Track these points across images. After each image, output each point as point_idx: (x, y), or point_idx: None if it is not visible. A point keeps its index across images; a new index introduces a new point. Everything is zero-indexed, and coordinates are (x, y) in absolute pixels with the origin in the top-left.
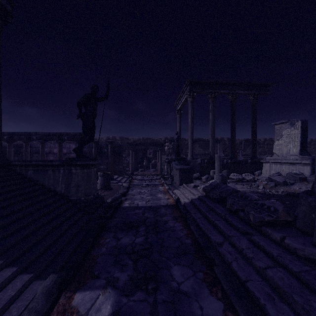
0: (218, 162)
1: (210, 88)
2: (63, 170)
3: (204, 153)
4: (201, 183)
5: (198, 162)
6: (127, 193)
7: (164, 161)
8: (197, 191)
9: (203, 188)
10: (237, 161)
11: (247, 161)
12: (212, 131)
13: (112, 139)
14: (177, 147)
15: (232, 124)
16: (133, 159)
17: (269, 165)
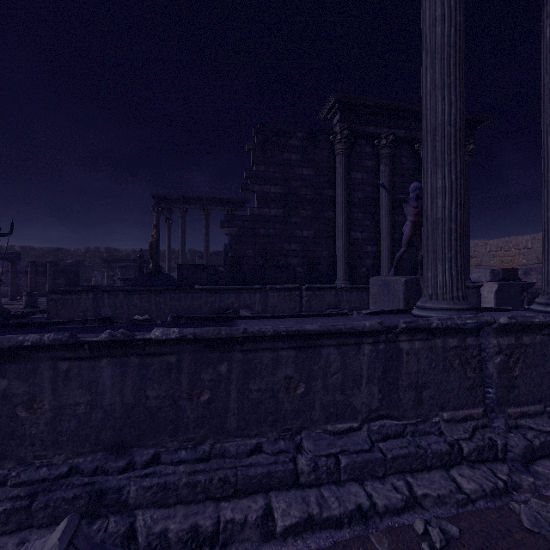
0: None
1: (178, 202)
2: None
3: None
4: None
5: None
6: None
7: None
8: None
9: None
10: None
11: None
12: (181, 248)
13: (94, 251)
14: (140, 266)
15: (205, 242)
16: (109, 278)
17: None
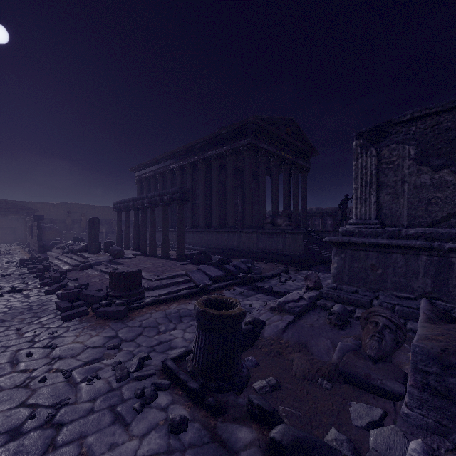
0: None
1: None
2: (332, 233)
3: None
4: None
5: None
6: None
7: None
8: None
9: None
10: None
11: None
12: None
13: None
14: None
15: None
16: None
17: None
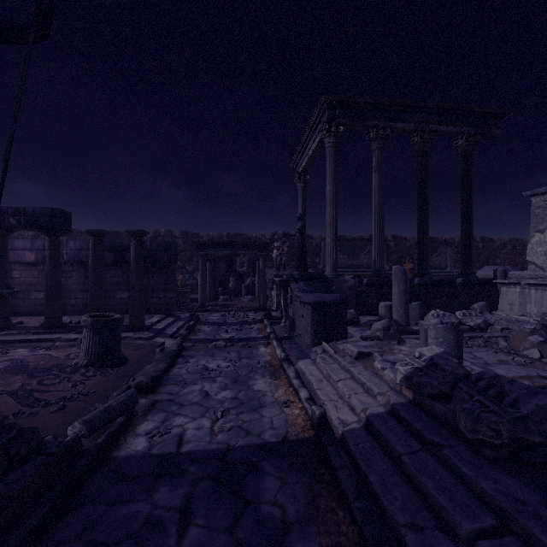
0: (401, 283)
1: (374, 116)
2: None
3: (350, 264)
4: (373, 343)
5: (350, 283)
6: (167, 375)
7: (271, 281)
8: (373, 375)
9: (406, 379)
10: (434, 280)
11: (452, 281)
12: (379, 213)
13: (165, 235)
14: (301, 249)
15: (422, 199)
16: (204, 276)
17: (521, 291)
